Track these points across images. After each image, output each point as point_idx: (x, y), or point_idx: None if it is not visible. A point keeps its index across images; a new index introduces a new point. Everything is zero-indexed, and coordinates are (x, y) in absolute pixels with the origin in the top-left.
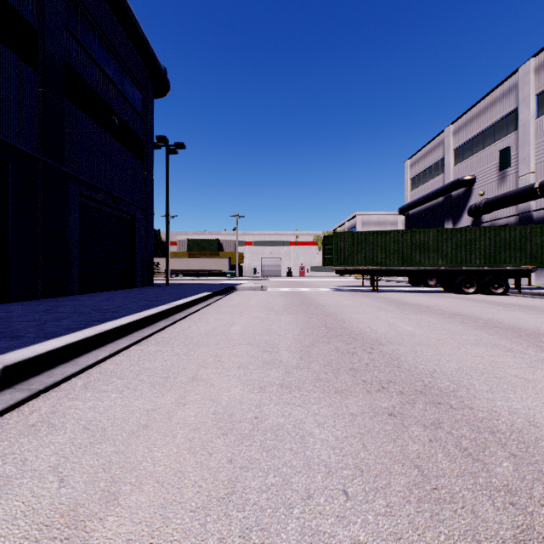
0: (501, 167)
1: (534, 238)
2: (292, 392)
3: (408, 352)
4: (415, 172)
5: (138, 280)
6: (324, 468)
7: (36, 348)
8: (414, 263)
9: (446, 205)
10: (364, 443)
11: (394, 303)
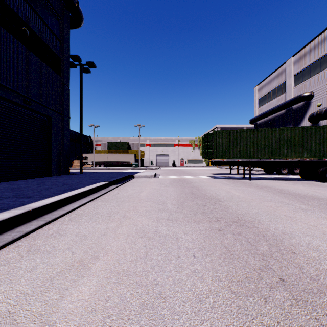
0: None
1: None
2: None
3: None
4: (262, 94)
5: (54, 170)
6: None
7: None
8: (282, 155)
9: (288, 115)
10: None
11: (287, 194)
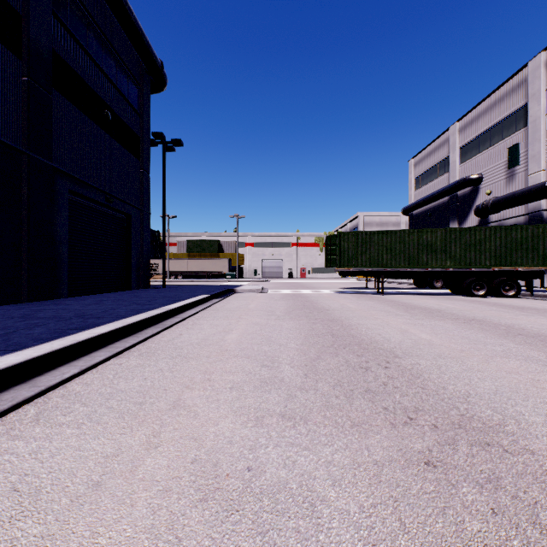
0: (509, 165)
1: (546, 238)
2: (297, 426)
3: (430, 367)
4: (419, 172)
5: (134, 282)
6: None
7: None
8: (421, 264)
9: (452, 205)
10: (400, 517)
11: (402, 306)
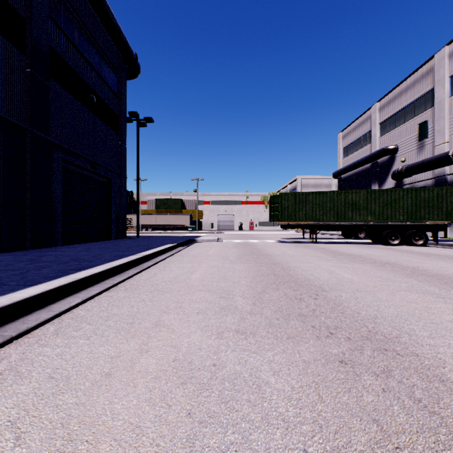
0: (419, 138)
1: (449, 198)
2: (248, 338)
3: (349, 298)
4: (346, 143)
5: (113, 234)
6: (282, 423)
7: (14, 296)
8: (347, 218)
9: (373, 170)
10: (319, 393)
11: (331, 253)
